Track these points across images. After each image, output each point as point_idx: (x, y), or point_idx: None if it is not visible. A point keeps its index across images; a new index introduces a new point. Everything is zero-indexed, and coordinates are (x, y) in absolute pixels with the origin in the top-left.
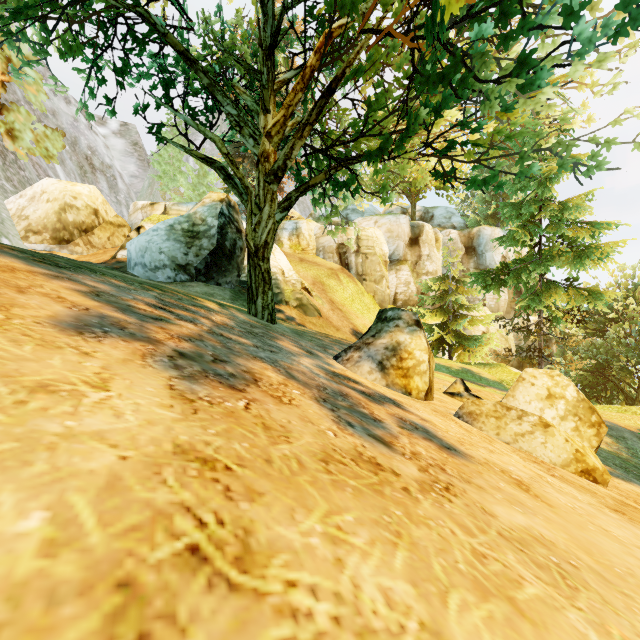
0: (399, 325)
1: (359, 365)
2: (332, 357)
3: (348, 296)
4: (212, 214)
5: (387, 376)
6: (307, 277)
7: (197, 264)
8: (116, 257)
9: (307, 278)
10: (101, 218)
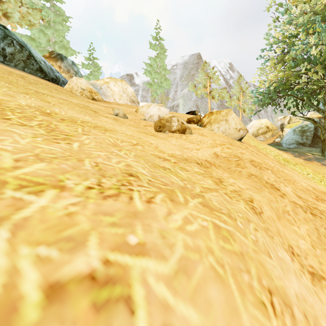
0: None
1: None
2: None
3: None
4: (311, 124)
5: None
6: None
7: (305, 141)
8: (275, 141)
9: None
10: (268, 128)
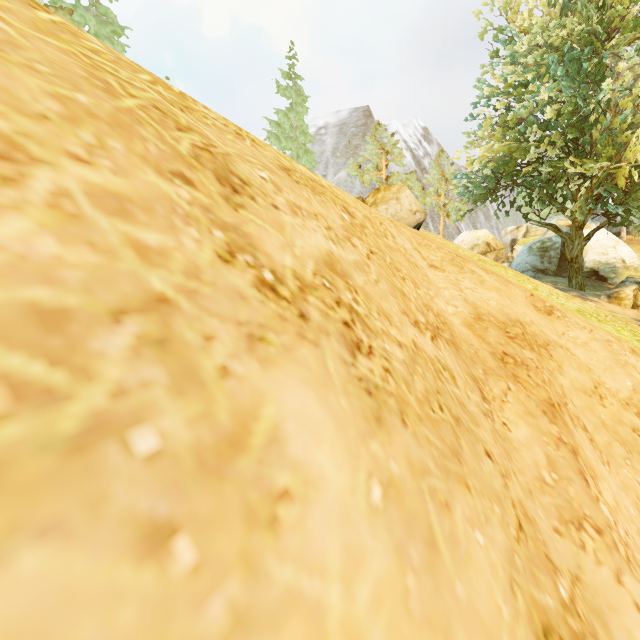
0: (625, 284)
1: (600, 298)
2: (598, 298)
3: None
4: (557, 236)
5: (610, 300)
6: None
7: (547, 266)
8: None
9: None
10: (489, 247)
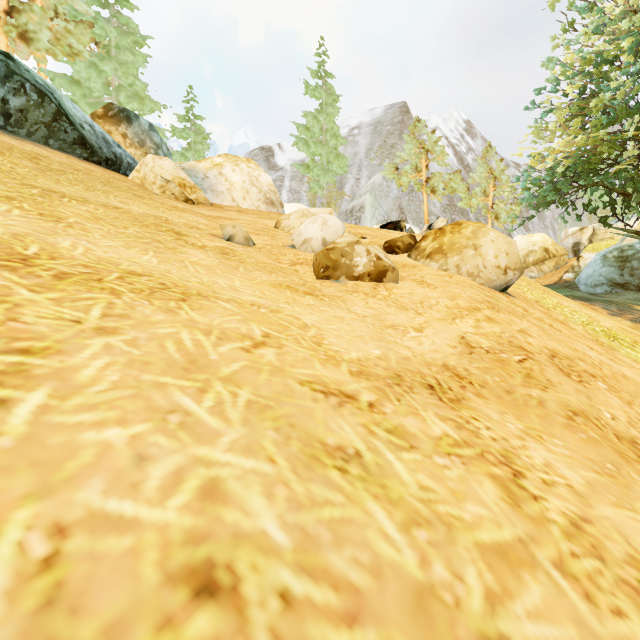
0: None
1: None
2: None
3: None
4: None
5: None
6: None
7: (628, 280)
8: (562, 278)
9: None
10: (547, 253)
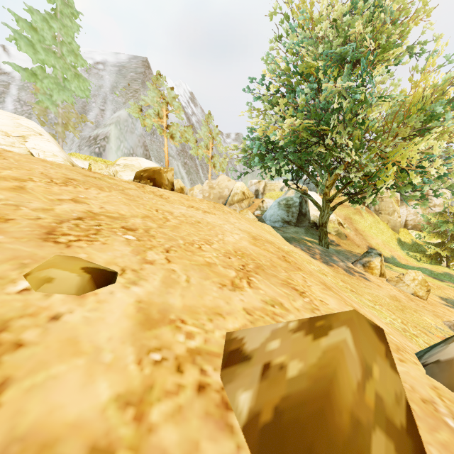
0: (371, 254)
1: (357, 265)
2: (349, 262)
3: (367, 225)
4: (296, 197)
5: (365, 269)
6: (341, 215)
7: (291, 219)
8: (254, 214)
9: (341, 216)
10: (244, 195)
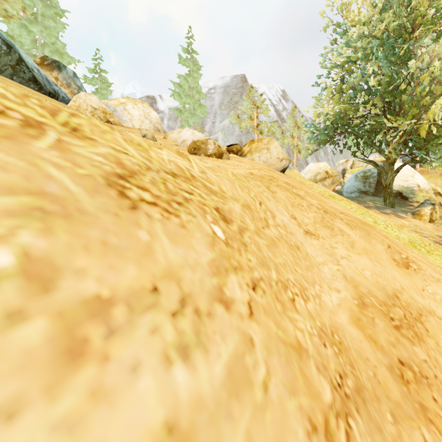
0: (424, 204)
1: (407, 214)
2: (405, 214)
3: None
4: (374, 168)
5: (414, 216)
6: None
7: (368, 189)
8: (335, 189)
9: None
10: (327, 174)
